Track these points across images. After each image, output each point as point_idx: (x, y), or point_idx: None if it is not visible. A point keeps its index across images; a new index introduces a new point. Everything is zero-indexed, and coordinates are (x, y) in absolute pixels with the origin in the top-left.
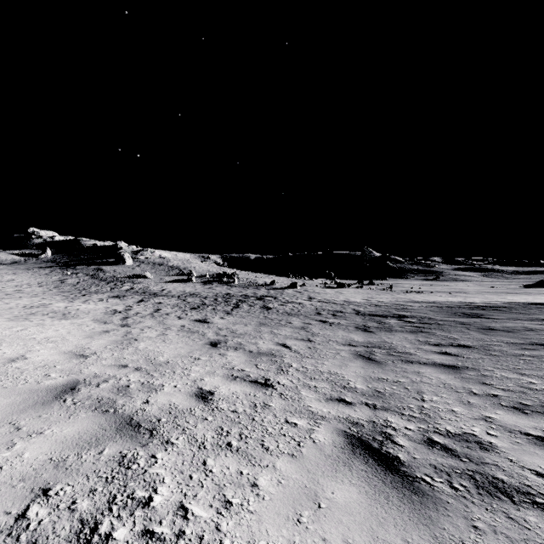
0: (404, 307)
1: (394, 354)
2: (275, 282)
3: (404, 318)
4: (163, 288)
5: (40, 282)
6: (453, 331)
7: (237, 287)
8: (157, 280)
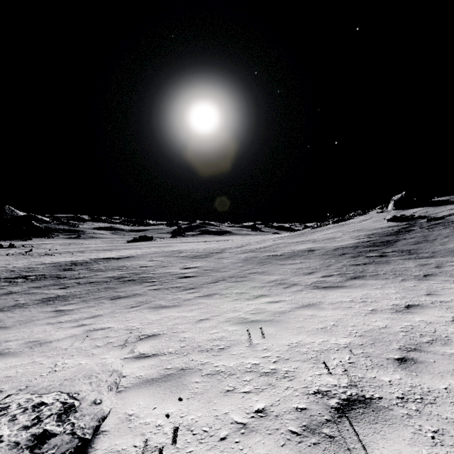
0: (33, 269)
1: (14, 294)
2: None
3: (28, 277)
4: None
5: None
6: (49, 280)
7: None
8: None
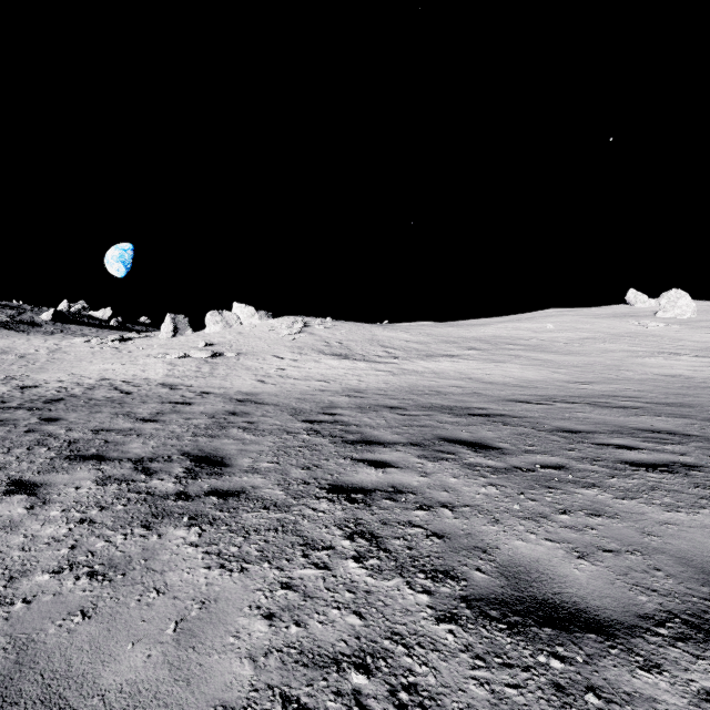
0: None
1: None
2: None
3: None
4: None
5: None
6: None
7: None
8: None
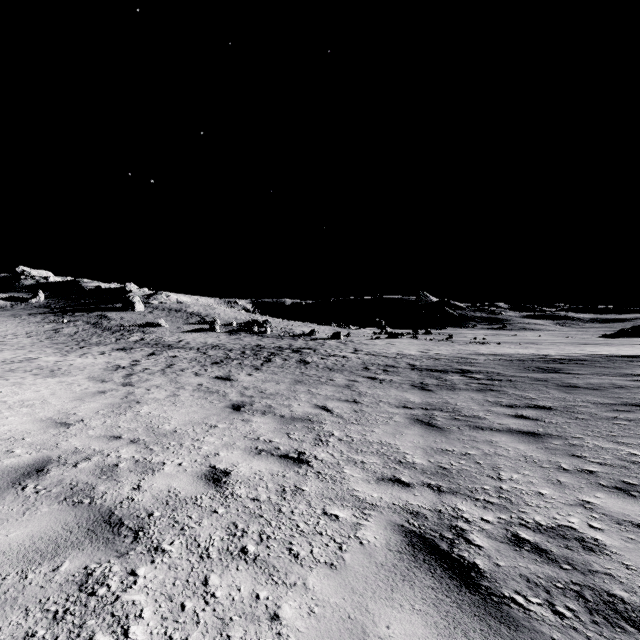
0: (467, 360)
1: (460, 418)
2: (315, 332)
3: (468, 373)
4: (180, 339)
5: (29, 332)
6: (528, 390)
7: (270, 338)
8: (173, 330)
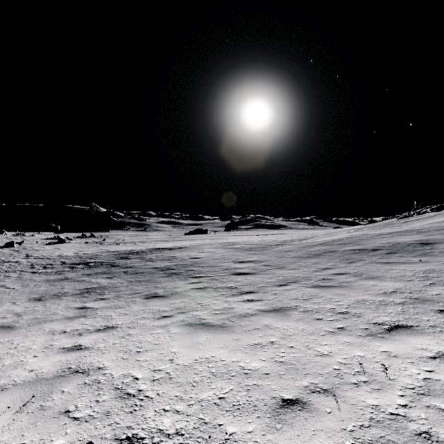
0: (96, 256)
1: (66, 280)
2: None
3: (89, 263)
4: None
5: None
6: (103, 267)
7: None
8: None
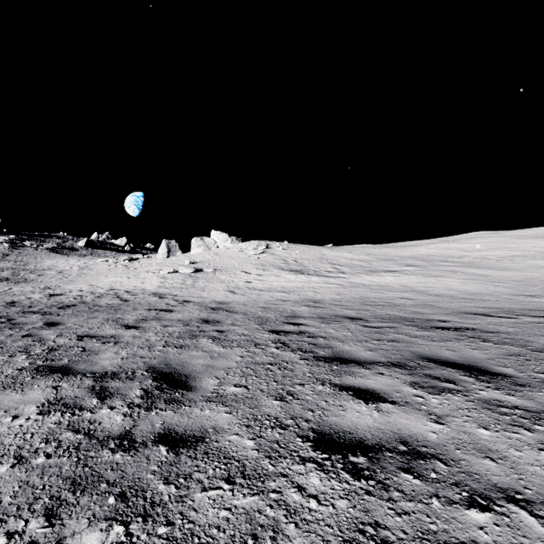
0: None
1: None
2: None
3: None
4: None
5: None
6: None
7: None
8: None
